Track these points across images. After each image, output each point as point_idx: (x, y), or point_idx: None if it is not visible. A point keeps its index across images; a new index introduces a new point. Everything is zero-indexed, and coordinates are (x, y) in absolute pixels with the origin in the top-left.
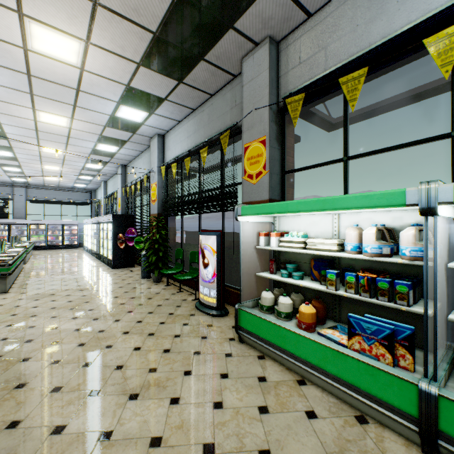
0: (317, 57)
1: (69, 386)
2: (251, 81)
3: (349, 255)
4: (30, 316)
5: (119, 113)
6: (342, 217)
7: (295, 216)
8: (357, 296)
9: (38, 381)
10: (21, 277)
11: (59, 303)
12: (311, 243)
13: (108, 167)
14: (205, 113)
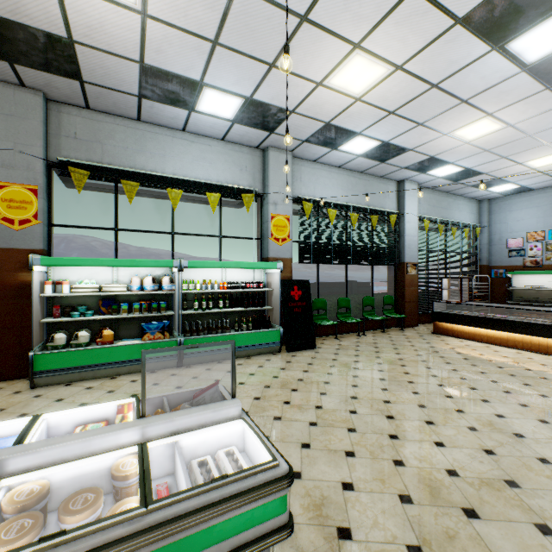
0: (95, 145)
1: None
2: (11, 116)
3: (137, 292)
4: None
5: None
6: (121, 269)
7: (76, 267)
8: (142, 315)
9: None
10: None
11: None
12: (106, 288)
13: None
14: None
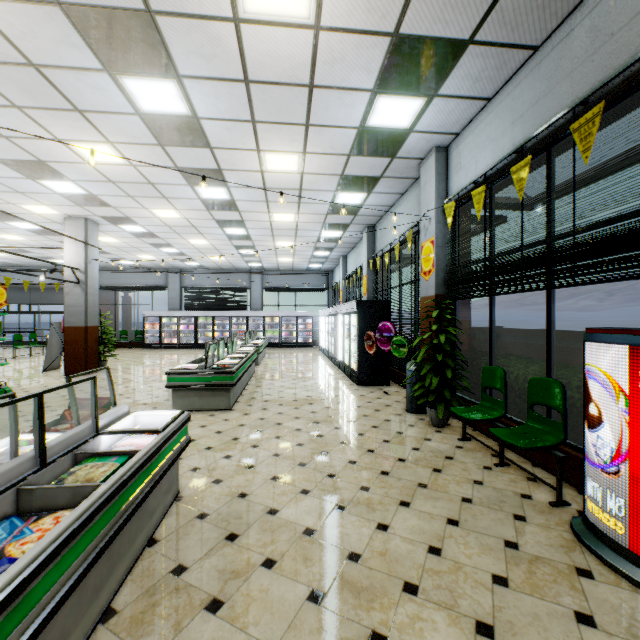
0: None
1: None
2: None
3: None
4: (245, 467)
5: (372, 117)
6: None
7: None
8: None
9: None
10: (250, 386)
11: (285, 446)
12: None
13: (349, 233)
14: (576, 36)
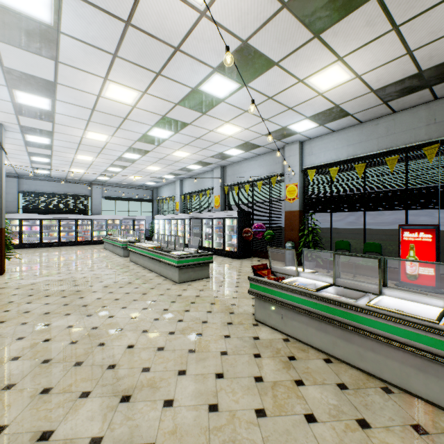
0: None
1: None
2: None
3: None
4: None
5: (294, 125)
6: None
7: None
8: None
9: None
10: None
11: None
12: None
13: (205, 168)
14: (380, 127)
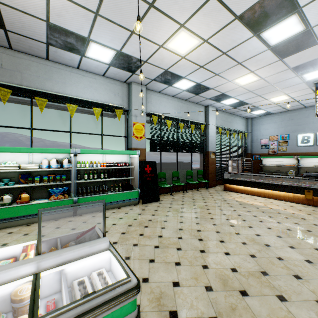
0: (16, 73)
1: None
2: None
3: (46, 169)
4: None
5: None
6: (35, 155)
7: (1, 152)
8: (49, 184)
9: None
10: None
11: None
12: (24, 166)
13: None
14: None
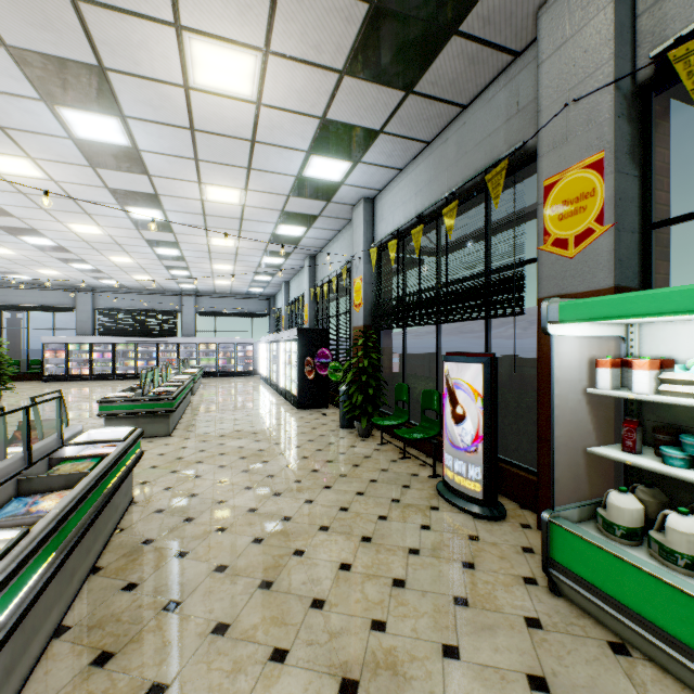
0: None
1: (239, 628)
2: (562, 46)
3: None
4: (193, 477)
5: (308, 170)
6: None
7: None
8: None
9: (195, 602)
10: (187, 415)
11: (229, 460)
12: None
13: (292, 261)
14: (449, 144)
